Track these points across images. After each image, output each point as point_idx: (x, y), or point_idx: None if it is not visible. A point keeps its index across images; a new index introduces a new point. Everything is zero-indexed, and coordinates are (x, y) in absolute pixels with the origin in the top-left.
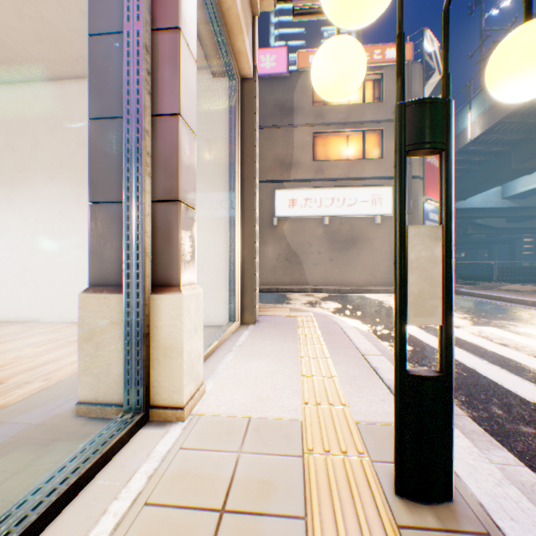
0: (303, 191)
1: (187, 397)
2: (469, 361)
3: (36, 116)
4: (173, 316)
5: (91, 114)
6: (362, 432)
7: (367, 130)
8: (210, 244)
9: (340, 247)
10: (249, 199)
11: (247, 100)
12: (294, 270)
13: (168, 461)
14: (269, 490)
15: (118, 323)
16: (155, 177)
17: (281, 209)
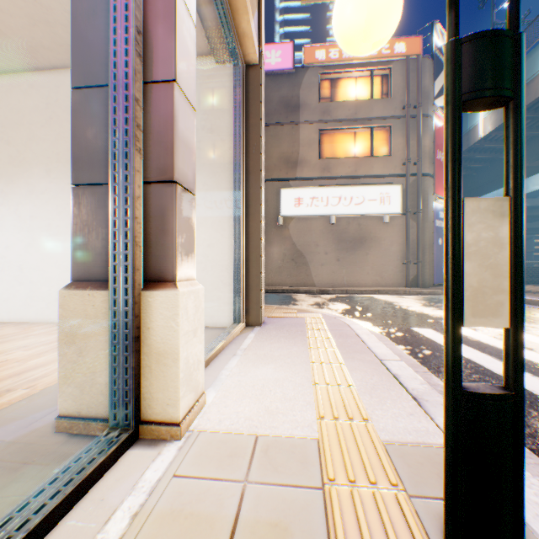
0: (309, 189)
1: (183, 411)
2: (496, 367)
3: (31, 108)
4: (167, 317)
5: (74, 82)
6: (392, 456)
7: (375, 126)
8: (213, 241)
9: (347, 247)
10: (255, 193)
11: (252, 87)
12: (300, 270)
13: (158, 494)
14: (283, 538)
15: (104, 324)
16: (147, 155)
17: (287, 208)
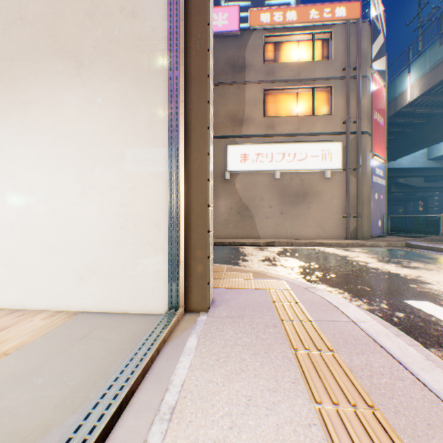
0: (255, 146)
1: None
2: None
3: None
4: None
5: None
6: None
7: (316, 87)
8: (136, 183)
9: (290, 201)
10: (199, 111)
11: None
12: (245, 223)
13: None
14: None
15: None
16: None
17: (233, 164)
